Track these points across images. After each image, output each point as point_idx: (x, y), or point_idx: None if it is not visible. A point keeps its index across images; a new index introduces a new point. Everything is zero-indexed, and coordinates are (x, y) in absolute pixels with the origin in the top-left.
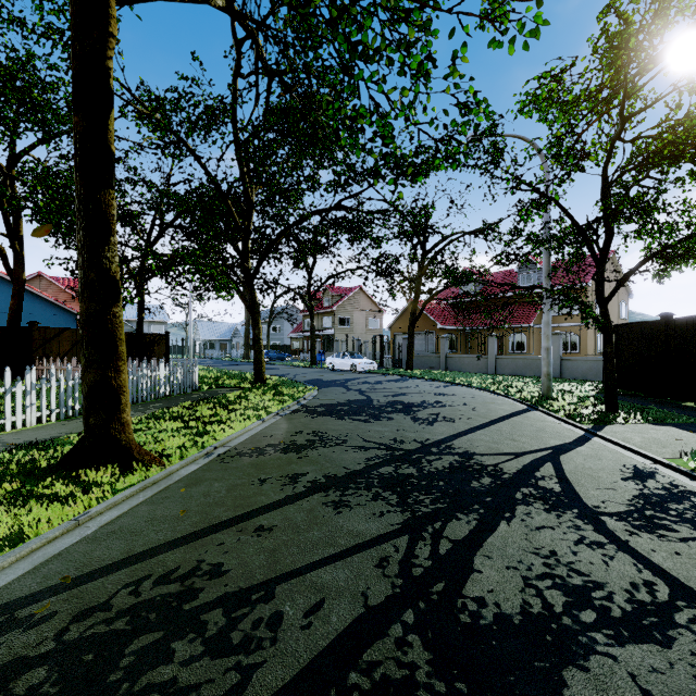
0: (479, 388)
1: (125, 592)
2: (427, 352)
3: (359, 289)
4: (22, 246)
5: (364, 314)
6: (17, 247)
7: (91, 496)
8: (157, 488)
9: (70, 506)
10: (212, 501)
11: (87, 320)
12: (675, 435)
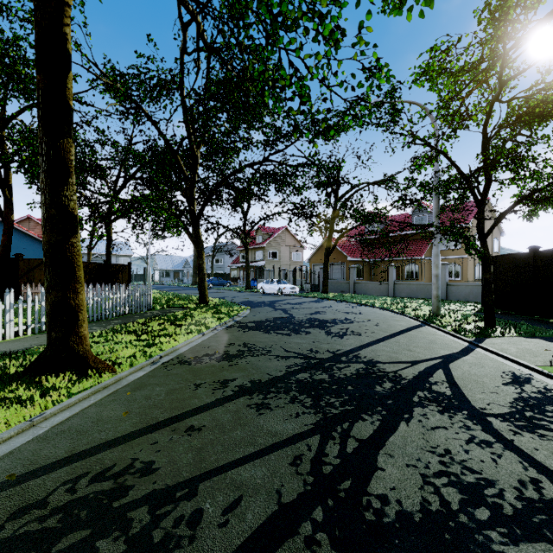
0: (380, 308)
1: (62, 489)
2: (339, 279)
3: (285, 229)
4: (11, 193)
5: (289, 249)
6: (7, 194)
7: (48, 399)
8: (106, 392)
9: (28, 408)
10: (152, 404)
11: (49, 249)
12: (544, 346)
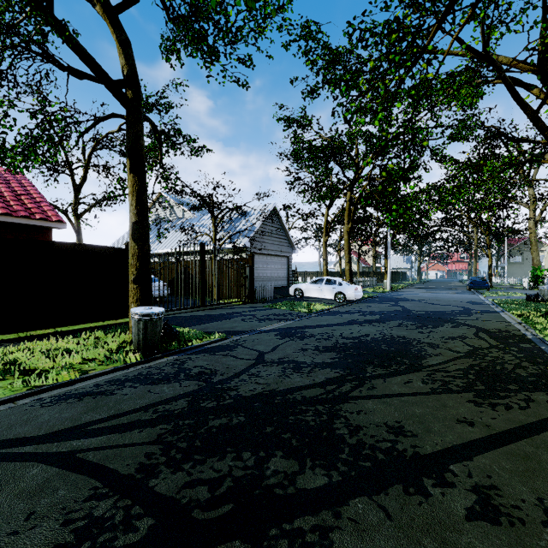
0: None
1: (523, 404)
2: None
3: None
4: None
5: None
6: None
7: None
8: None
9: None
10: None
11: None
12: None
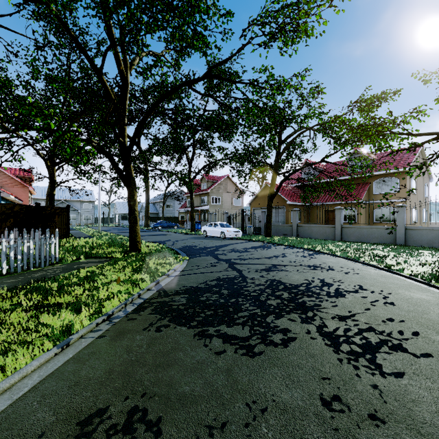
0: (346, 258)
1: None
2: (279, 222)
3: (226, 177)
4: None
5: (230, 195)
6: None
7: None
8: None
9: None
10: None
11: None
12: None
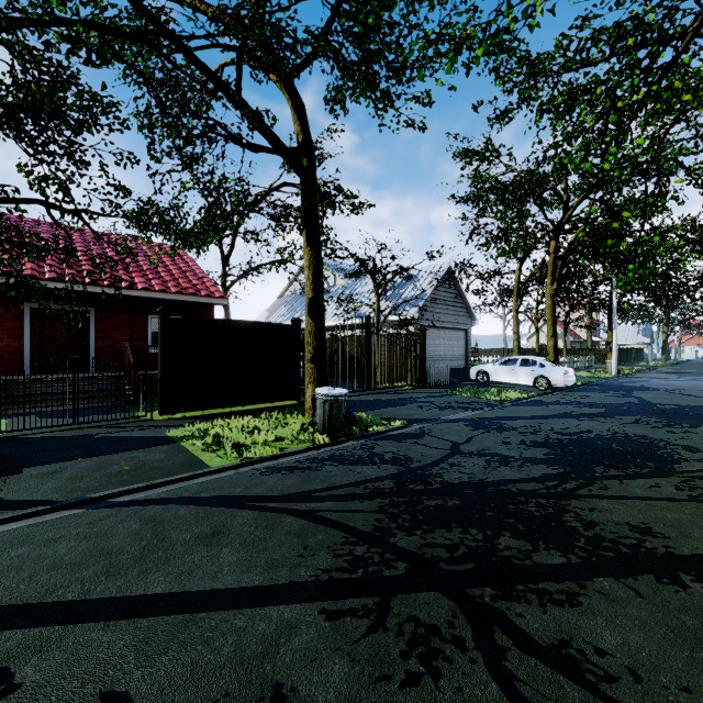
0: None
1: None
2: None
3: None
4: None
5: None
6: None
7: None
8: None
9: None
10: None
11: None
12: (97, 464)
